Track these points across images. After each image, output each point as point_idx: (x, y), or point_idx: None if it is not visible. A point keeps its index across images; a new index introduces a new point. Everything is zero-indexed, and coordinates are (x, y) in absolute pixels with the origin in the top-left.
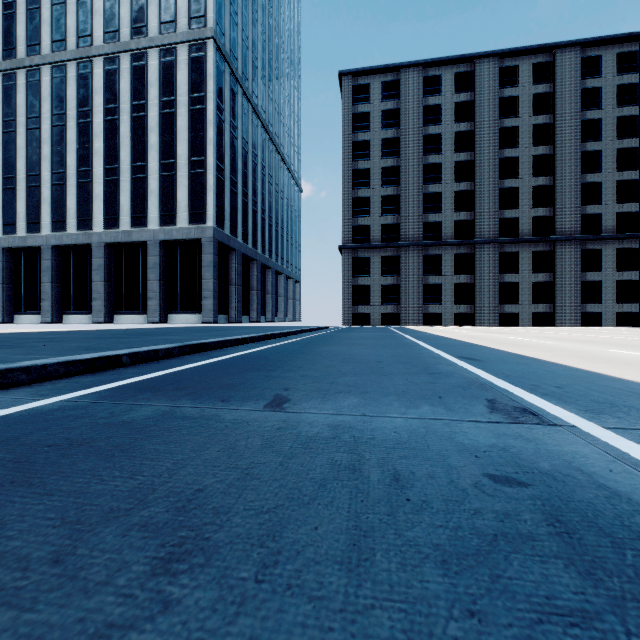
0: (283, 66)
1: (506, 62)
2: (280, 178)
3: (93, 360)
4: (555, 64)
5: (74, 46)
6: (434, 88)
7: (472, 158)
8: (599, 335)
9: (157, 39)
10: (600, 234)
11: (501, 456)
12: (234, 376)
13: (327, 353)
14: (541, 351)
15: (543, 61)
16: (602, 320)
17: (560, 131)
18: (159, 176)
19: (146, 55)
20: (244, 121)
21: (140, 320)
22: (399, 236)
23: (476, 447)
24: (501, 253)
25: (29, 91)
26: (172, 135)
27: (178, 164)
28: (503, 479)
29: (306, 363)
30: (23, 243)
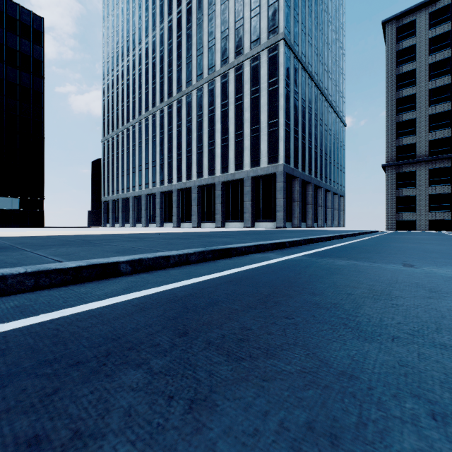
0: (330, 35)
1: None
2: (328, 120)
3: (278, 243)
4: None
5: (206, 75)
6: None
7: None
8: None
9: (249, 54)
10: None
11: None
12: (359, 254)
13: (404, 247)
14: None
15: None
16: None
17: None
18: (250, 137)
19: (243, 66)
20: (302, 87)
21: (239, 226)
22: (450, 148)
23: None
24: None
25: (187, 106)
26: (257, 110)
27: (261, 127)
28: None
29: (396, 251)
30: (184, 186)
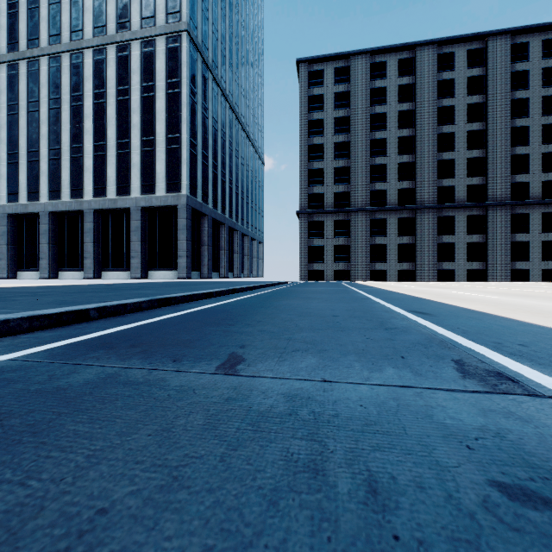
0: (248, 56)
1: (444, 49)
2: (245, 153)
3: (59, 314)
4: (487, 50)
5: (68, 39)
6: (380, 73)
7: (414, 134)
8: (533, 290)
9: (139, 32)
10: (528, 200)
11: (500, 447)
12: (193, 331)
13: (285, 307)
14: (486, 305)
15: (477, 48)
16: (529, 276)
17: (492, 109)
18: (140, 151)
19: (129, 46)
20: (214, 103)
21: (124, 276)
22: (349, 202)
23: (463, 431)
24: (439, 217)
25: (30, 79)
26: (152, 115)
27: (157, 141)
28: (519, 492)
29: (265, 317)
30: (24, 210)
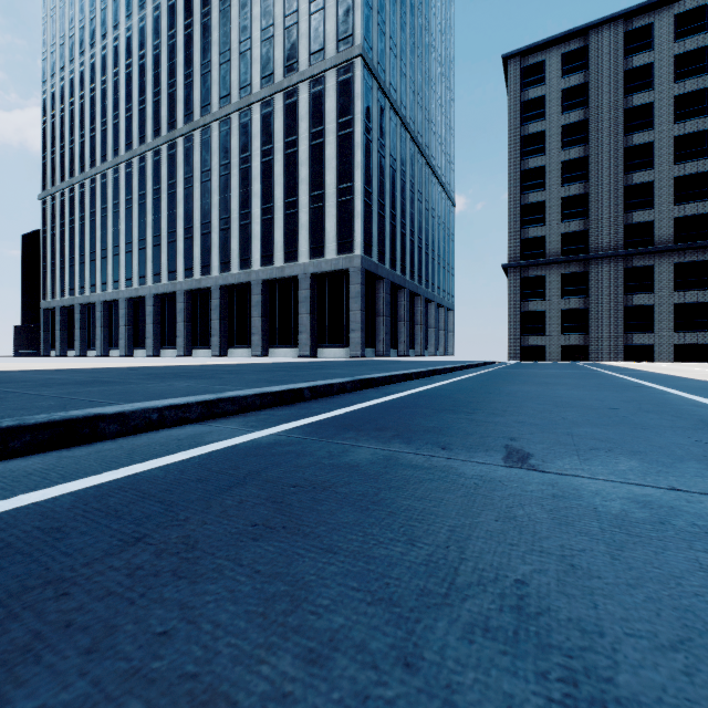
0: (434, 67)
1: None
2: (430, 194)
3: (281, 393)
4: None
5: (237, 98)
6: (641, 43)
7: (706, 126)
8: None
9: (307, 72)
10: None
11: None
12: (430, 417)
13: (523, 394)
14: None
15: None
16: None
17: None
18: (309, 209)
19: (297, 90)
20: (392, 137)
21: (292, 354)
22: (587, 246)
23: None
24: None
25: (203, 148)
26: (321, 165)
27: (326, 194)
28: None
29: (507, 406)
30: (198, 285)
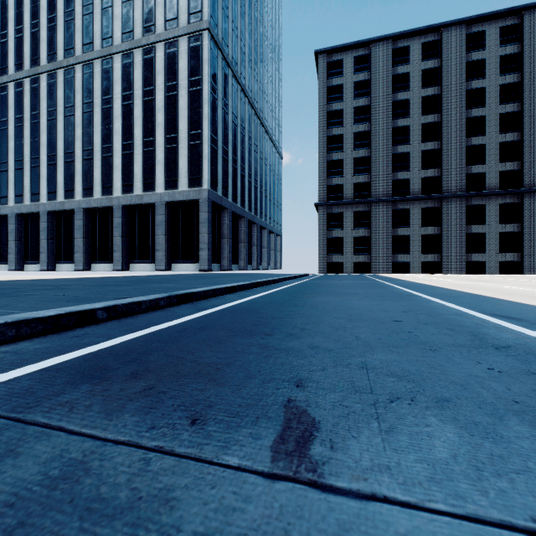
0: (266, 52)
1: (473, 28)
2: (264, 147)
3: (57, 317)
4: (523, 25)
5: (99, 47)
6: (402, 58)
7: (439, 119)
8: None
9: (163, 34)
10: None
11: None
12: (219, 345)
13: (323, 306)
14: None
15: (510, 24)
16: None
17: (528, 88)
18: (164, 148)
19: (154, 49)
20: (234, 99)
21: (150, 268)
22: (370, 193)
23: None
24: (468, 206)
25: (66, 86)
26: (175, 113)
27: (180, 137)
28: None
29: (306, 321)
30: (62, 207)
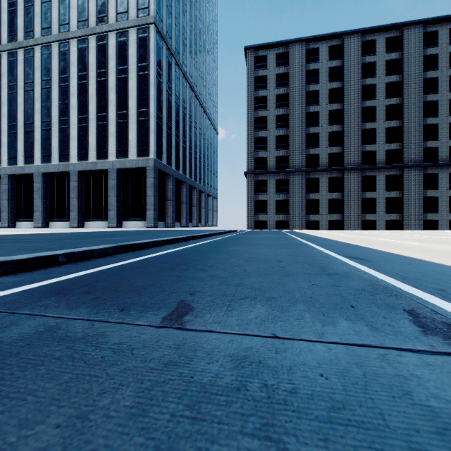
0: (205, 44)
1: (367, 37)
2: (202, 124)
3: (28, 260)
4: (403, 38)
5: (57, 31)
6: (314, 57)
7: (341, 107)
8: (446, 237)
9: (115, 25)
10: (437, 162)
11: None
12: (148, 276)
13: (235, 252)
14: (413, 251)
15: (394, 36)
16: (439, 225)
17: (407, 87)
18: (116, 123)
19: (107, 37)
20: (176, 83)
21: (103, 225)
22: (288, 165)
23: None
24: (363, 176)
25: (26, 64)
26: (125, 93)
27: (129, 114)
28: None
29: (216, 262)
30: (22, 171)
